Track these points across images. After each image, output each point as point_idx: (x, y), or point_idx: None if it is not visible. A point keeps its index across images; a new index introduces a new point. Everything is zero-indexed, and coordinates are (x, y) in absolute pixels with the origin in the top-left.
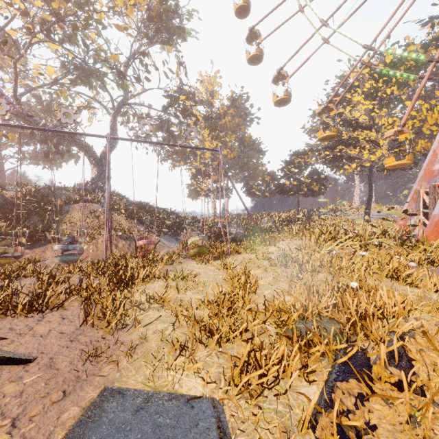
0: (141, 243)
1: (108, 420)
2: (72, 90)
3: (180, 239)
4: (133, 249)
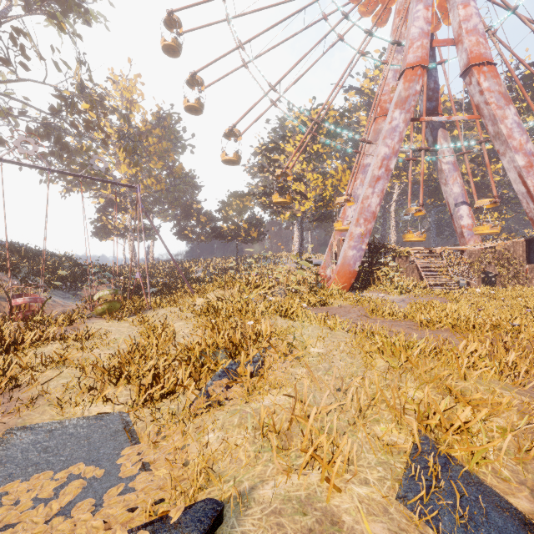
0: (21, 302)
1: (19, 443)
2: None
3: (81, 295)
4: (1, 311)
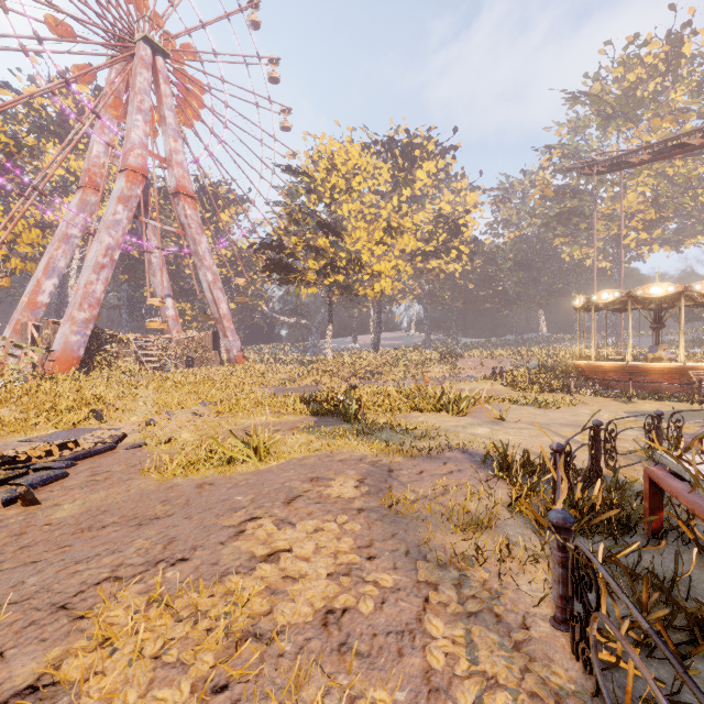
0: None
1: (46, 438)
2: None
3: None
4: None
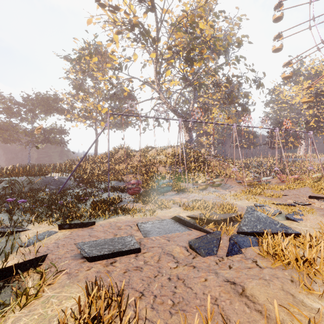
0: (296, 176)
1: None
2: (171, 91)
3: None
4: None
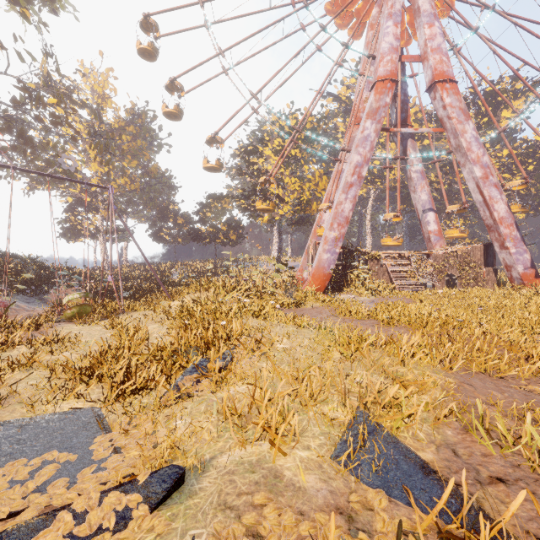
0: None
1: None
2: None
3: (48, 299)
4: None
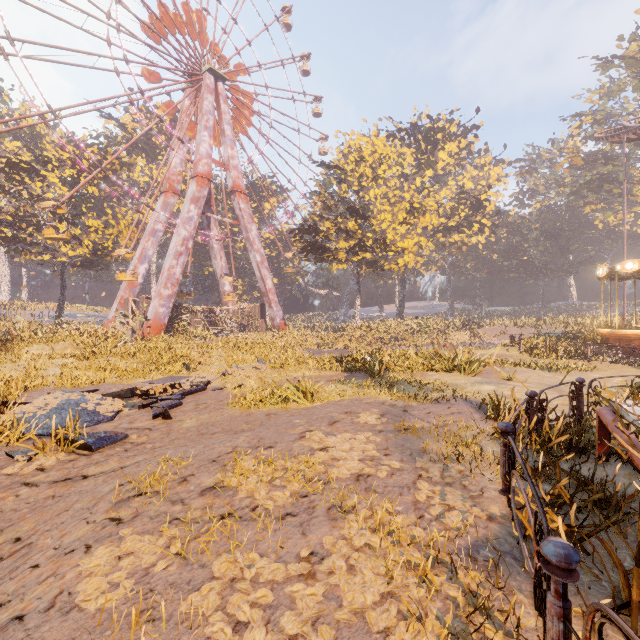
0: None
1: (158, 381)
2: None
3: None
4: None
